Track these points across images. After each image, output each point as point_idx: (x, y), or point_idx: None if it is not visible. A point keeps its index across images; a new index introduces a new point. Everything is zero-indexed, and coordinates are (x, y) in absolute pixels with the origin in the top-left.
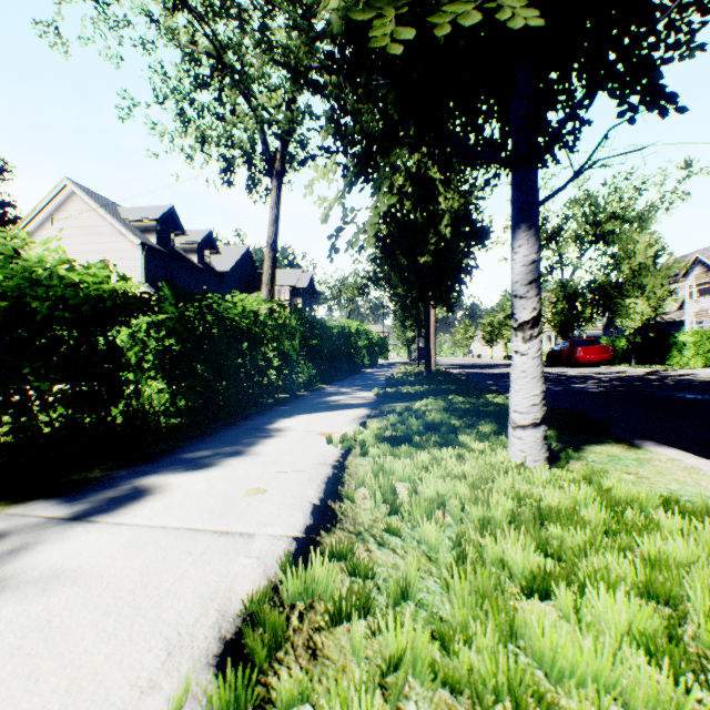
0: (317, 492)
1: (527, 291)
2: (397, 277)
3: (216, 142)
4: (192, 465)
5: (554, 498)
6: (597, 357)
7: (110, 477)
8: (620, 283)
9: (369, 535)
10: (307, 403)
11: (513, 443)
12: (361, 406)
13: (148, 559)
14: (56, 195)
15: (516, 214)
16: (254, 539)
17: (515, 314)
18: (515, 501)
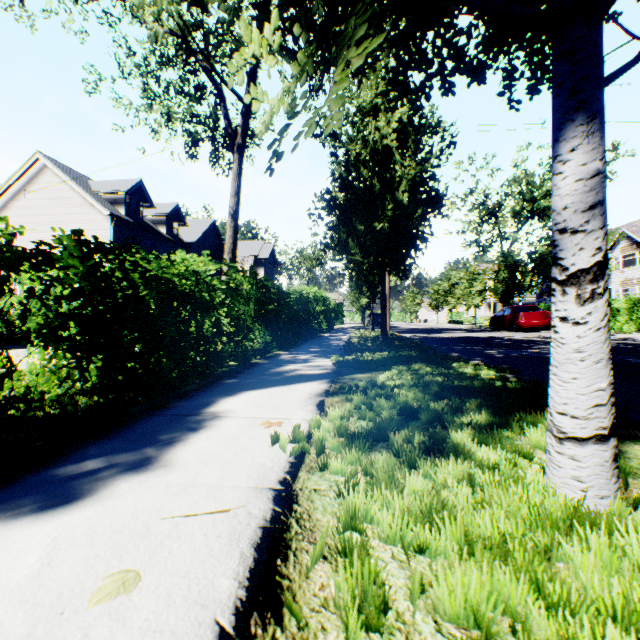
0: (236, 580)
1: (586, 220)
2: (354, 244)
3: (181, 118)
4: (54, 495)
5: None
6: (538, 322)
7: None
8: None
9: None
10: (259, 374)
11: (559, 463)
12: (318, 378)
13: None
14: (28, 168)
15: (565, 99)
16: None
17: (562, 259)
18: None
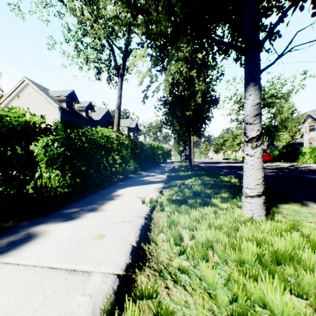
0: (135, 236)
1: (254, 120)
2: (176, 121)
3: (93, 61)
4: (66, 217)
5: (281, 244)
6: (265, 159)
7: (16, 226)
8: (276, 125)
9: (167, 272)
10: (133, 180)
11: (245, 205)
12: (159, 182)
13: (12, 298)
14: (20, 85)
15: (247, 77)
16: (91, 277)
17: (246, 133)
18: (258, 247)
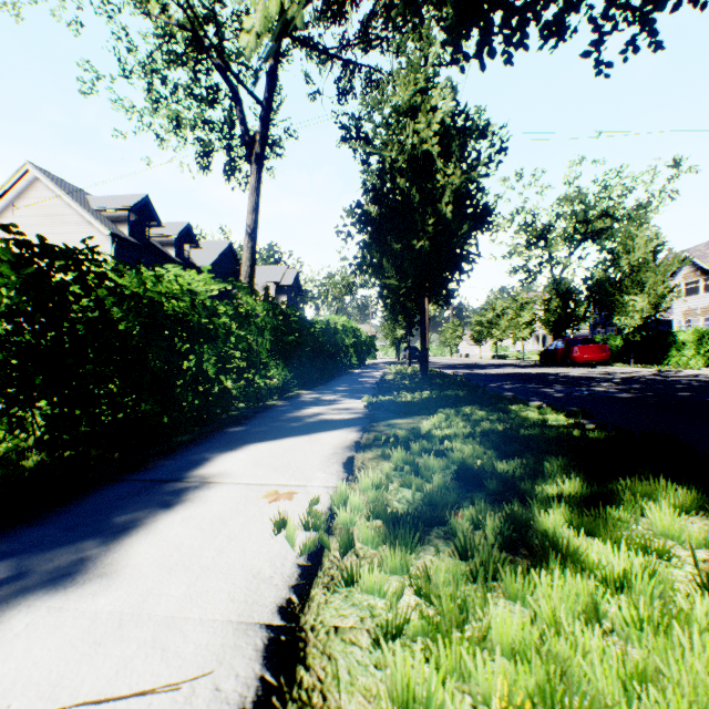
0: None
1: None
2: (390, 265)
3: (192, 125)
4: None
5: None
6: (594, 357)
7: None
8: (619, 279)
9: None
10: (273, 419)
11: None
12: (346, 425)
13: None
14: (16, 181)
15: None
16: None
17: None
18: None
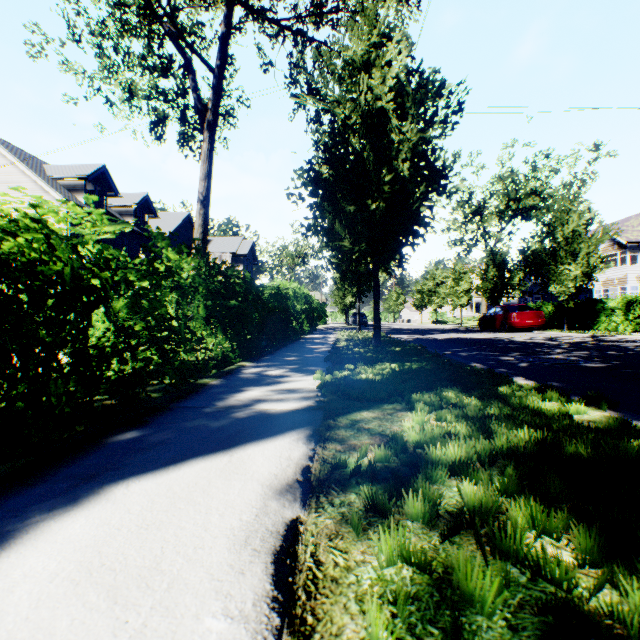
0: None
1: None
2: (343, 226)
3: (147, 95)
4: None
5: None
6: (531, 322)
7: None
8: (554, 250)
9: None
10: (190, 413)
11: None
12: (291, 425)
13: None
14: None
15: None
16: None
17: None
18: None
